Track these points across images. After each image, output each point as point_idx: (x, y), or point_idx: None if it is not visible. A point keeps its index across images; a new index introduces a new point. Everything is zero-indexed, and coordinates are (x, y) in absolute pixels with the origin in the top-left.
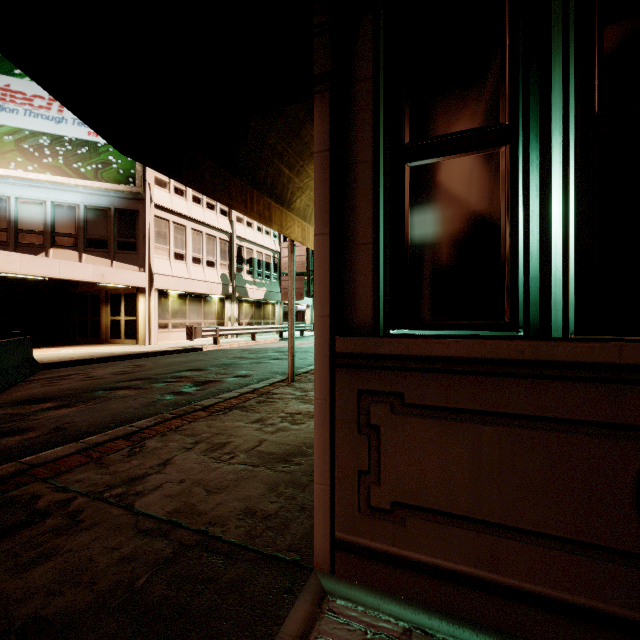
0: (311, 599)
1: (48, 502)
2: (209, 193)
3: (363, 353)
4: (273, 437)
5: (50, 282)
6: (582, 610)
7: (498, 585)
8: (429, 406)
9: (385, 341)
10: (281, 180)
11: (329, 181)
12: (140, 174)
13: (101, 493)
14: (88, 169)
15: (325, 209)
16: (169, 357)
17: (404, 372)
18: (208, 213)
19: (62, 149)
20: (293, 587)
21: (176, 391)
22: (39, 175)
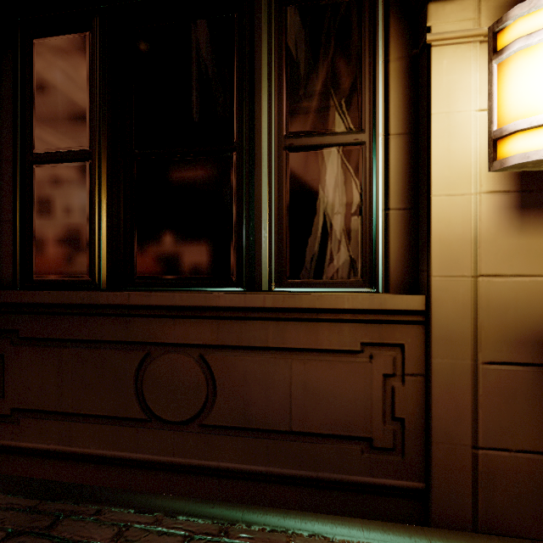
0: None
1: None
2: None
3: None
4: None
5: None
6: (112, 459)
7: (71, 453)
8: (34, 338)
9: (8, 293)
10: None
11: None
12: None
13: None
14: None
15: None
16: None
17: (19, 315)
18: None
19: None
20: None
21: None
22: None
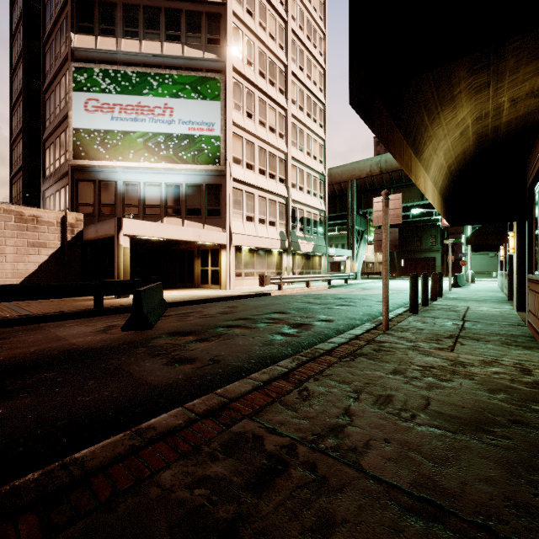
0: None
1: (273, 445)
2: (385, 143)
3: None
4: (434, 395)
5: (161, 242)
6: None
7: None
8: None
9: None
10: (421, 129)
11: None
12: (223, 155)
13: (314, 443)
14: (188, 156)
15: None
16: (250, 300)
17: None
18: (270, 182)
19: (172, 143)
20: None
21: (280, 332)
22: (158, 164)
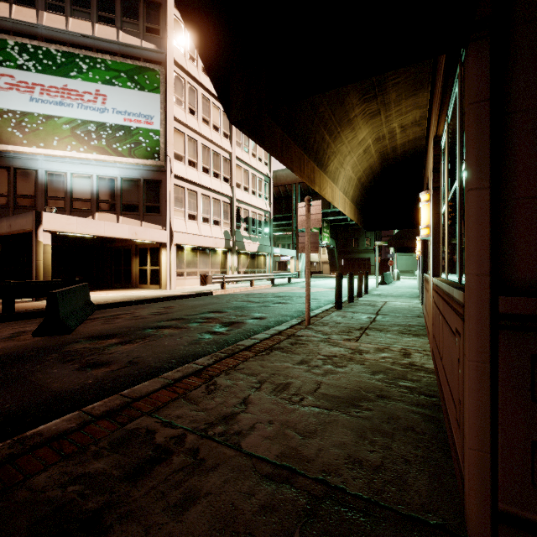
0: None
1: (163, 437)
2: (279, 158)
3: None
4: (326, 379)
5: (94, 239)
6: None
7: None
8: None
9: None
10: (323, 146)
11: (489, 132)
12: (163, 150)
13: (205, 431)
14: (124, 148)
15: (483, 162)
16: (189, 300)
17: None
18: (214, 181)
19: (105, 133)
20: None
21: (210, 331)
22: (88, 155)
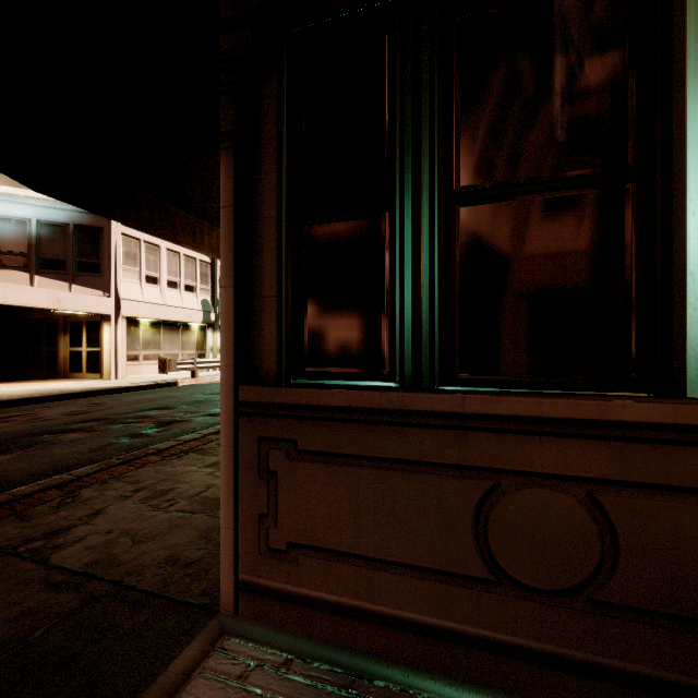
0: (207, 639)
1: None
2: (147, 228)
3: (263, 402)
4: None
5: None
6: (436, 630)
7: (373, 613)
8: (318, 452)
9: (281, 391)
10: None
11: (233, 236)
12: None
13: (16, 548)
14: None
15: (230, 263)
16: (136, 394)
17: (297, 420)
18: None
19: None
20: (193, 629)
21: (134, 433)
22: None
